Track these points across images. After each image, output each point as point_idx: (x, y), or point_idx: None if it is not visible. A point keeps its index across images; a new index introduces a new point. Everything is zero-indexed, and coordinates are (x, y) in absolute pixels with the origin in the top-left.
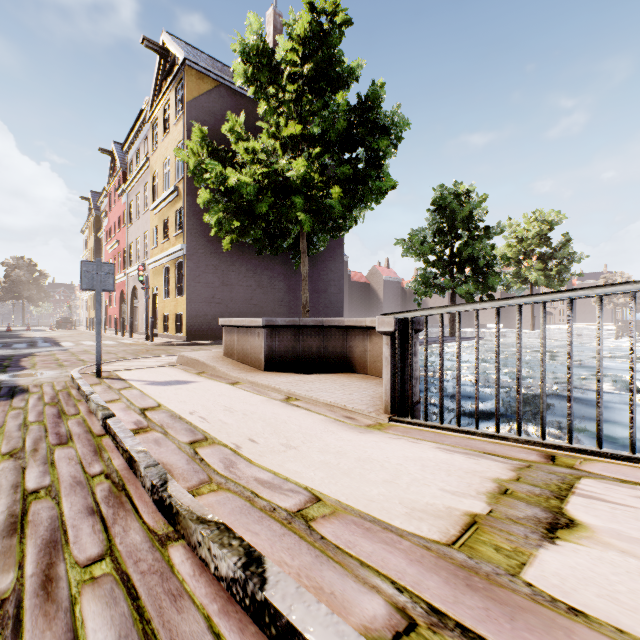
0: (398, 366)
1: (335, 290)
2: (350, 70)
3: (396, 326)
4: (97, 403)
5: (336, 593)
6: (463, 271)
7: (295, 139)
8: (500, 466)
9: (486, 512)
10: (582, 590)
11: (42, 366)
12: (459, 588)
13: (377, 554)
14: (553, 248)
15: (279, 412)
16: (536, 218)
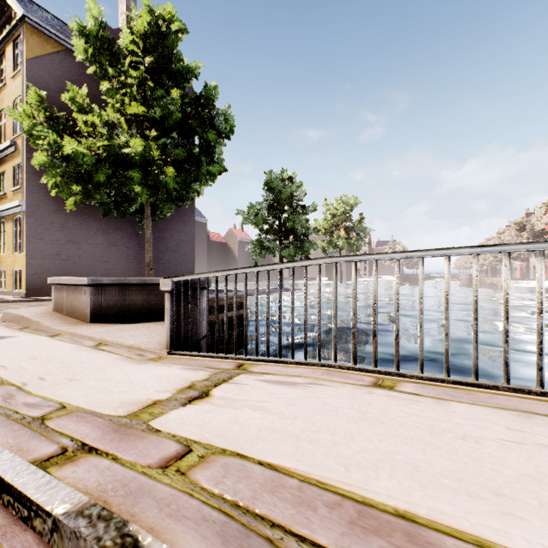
0: (175, 315)
1: (187, 249)
2: (190, 68)
3: (174, 286)
4: None
5: (30, 449)
6: (288, 238)
7: (140, 118)
8: (206, 374)
9: (167, 398)
10: (172, 422)
11: None
12: (109, 433)
13: (76, 428)
14: (354, 223)
15: (82, 356)
16: (343, 201)
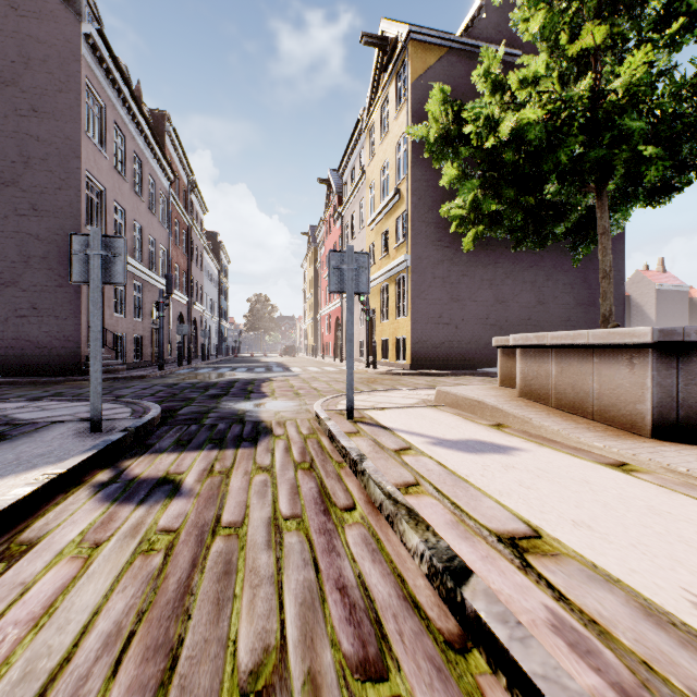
0: None
1: None
2: None
3: None
4: (387, 493)
5: None
6: None
7: (585, 59)
8: None
9: None
10: None
11: (280, 394)
12: None
13: None
14: None
15: None
16: None
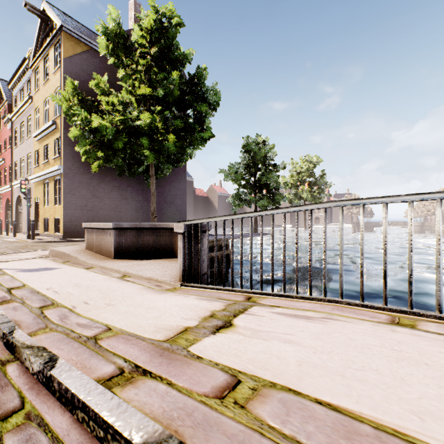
0: (186, 253)
1: (180, 202)
2: (185, 55)
3: (185, 229)
4: None
5: (92, 367)
6: (262, 191)
7: (146, 97)
8: (221, 304)
9: (195, 325)
10: (209, 350)
11: None
12: (155, 357)
13: (125, 349)
14: (316, 178)
15: (113, 285)
16: (307, 160)
